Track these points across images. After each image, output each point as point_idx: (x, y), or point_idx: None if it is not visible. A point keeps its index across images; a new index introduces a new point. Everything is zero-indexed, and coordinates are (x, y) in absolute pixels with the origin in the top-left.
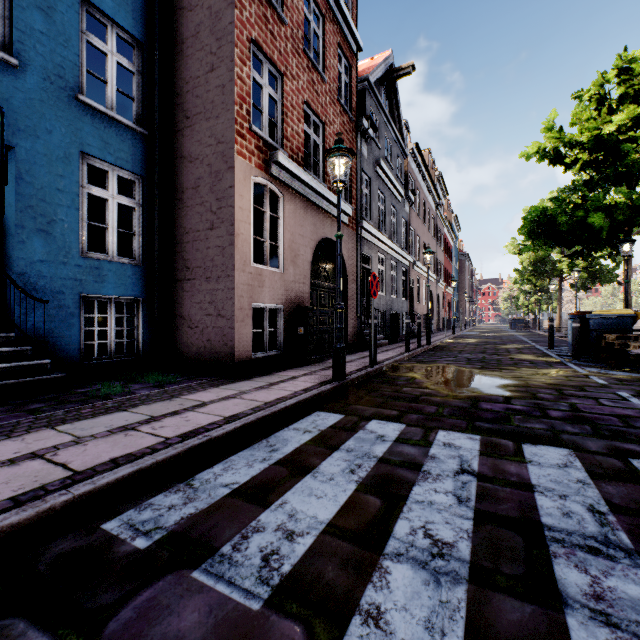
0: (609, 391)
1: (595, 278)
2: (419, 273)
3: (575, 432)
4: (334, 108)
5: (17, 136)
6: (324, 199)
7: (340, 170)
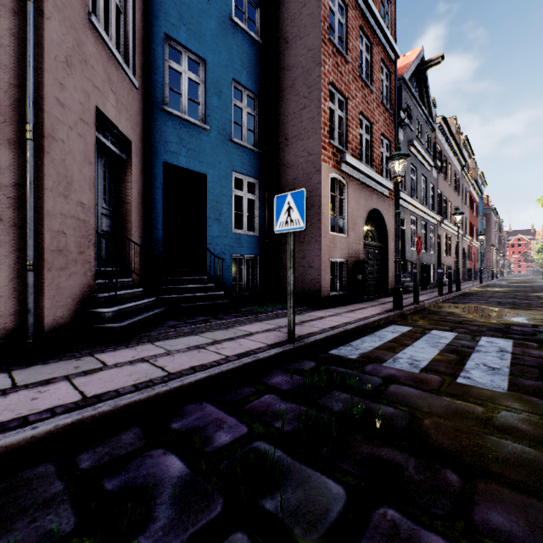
0: None
1: None
2: (445, 229)
3: None
4: (379, 110)
5: (208, 168)
6: (373, 180)
7: (399, 168)
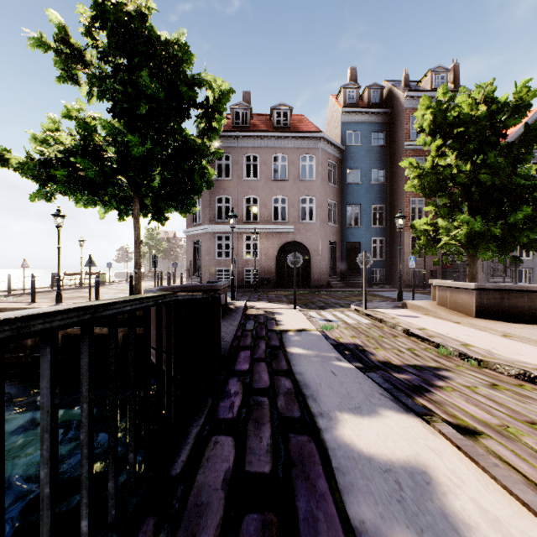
0: None
1: None
2: None
3: None
4: None
5: (361, 240)
6: None
7: None
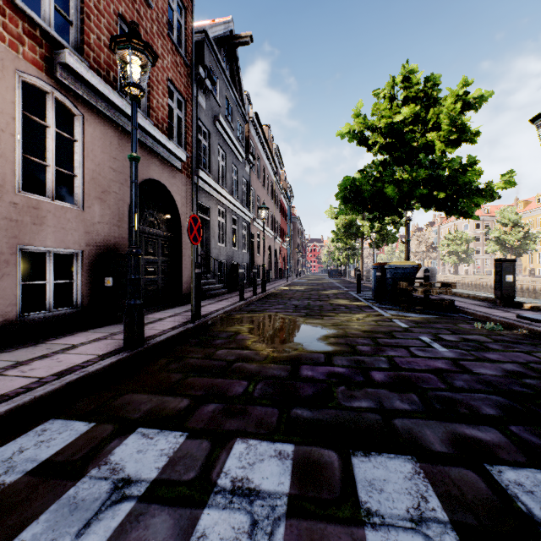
0: (413, 336)
1: (384, 239)
2: (259, 229)
3: (407, 410)
4: (164, 42)
5: None
6: (148, 135)
7: (135, 71)
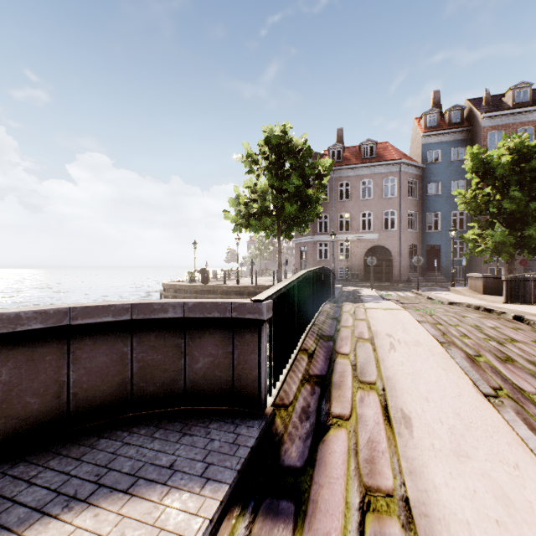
0: None
1: None
2: None
3: None
4: None
5: (441, 242)
6: None
7: None
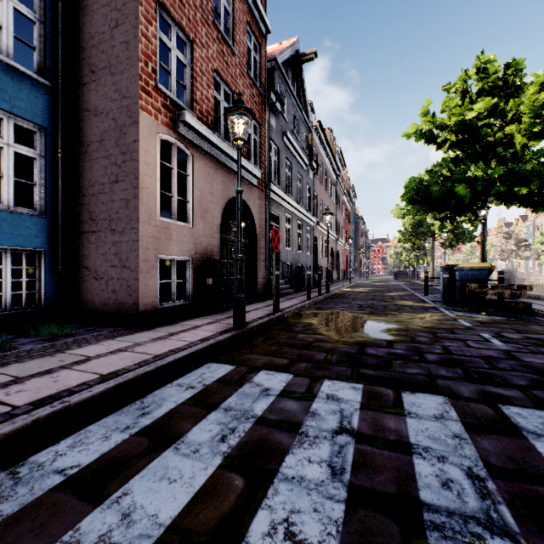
0: (474, 333)
1: (459, 238)
2: (322, 232)
3: (449, 376)
4: (244, 80)
5: None
6: (234, 161)
7: (240, 128)
